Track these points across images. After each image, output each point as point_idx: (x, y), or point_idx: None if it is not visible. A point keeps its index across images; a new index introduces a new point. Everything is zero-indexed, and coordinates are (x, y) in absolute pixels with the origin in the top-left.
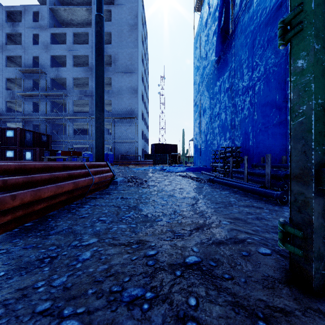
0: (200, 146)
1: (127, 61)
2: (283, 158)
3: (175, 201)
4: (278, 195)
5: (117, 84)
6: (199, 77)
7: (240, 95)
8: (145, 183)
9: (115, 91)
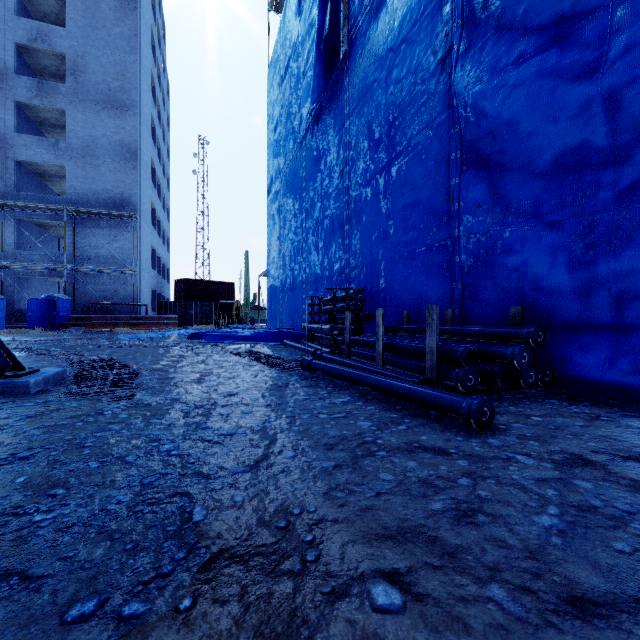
0: (282, 287)
1: (110, 80)
2: (448, 313)
3: (202, 454)
4: (473, 409)
5: (83, 130)
6: (279, 146)
7: (362, 185)
8: (132, 381)
9: (77, 145)
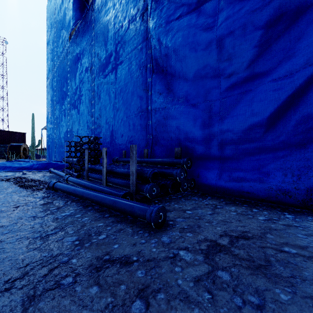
0: (55, 136)
1: None
2: (145, 151)
3: None
4: (153, 215)
5: None
6: (54, 50)
7: (101, 78)
8: None
9: None
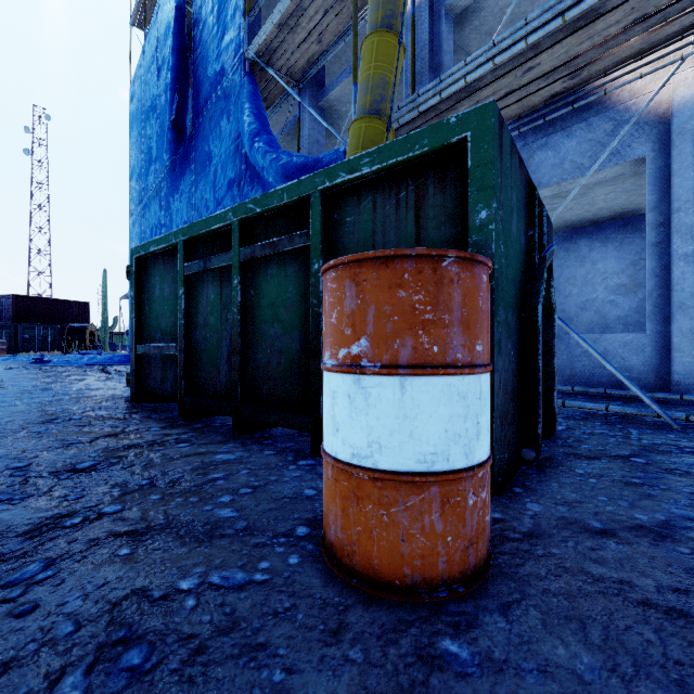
0: None
1: None
2: None
3: (65, 394)
4: None
5: None
6: (141, 173)
7: None
8: None
9: None
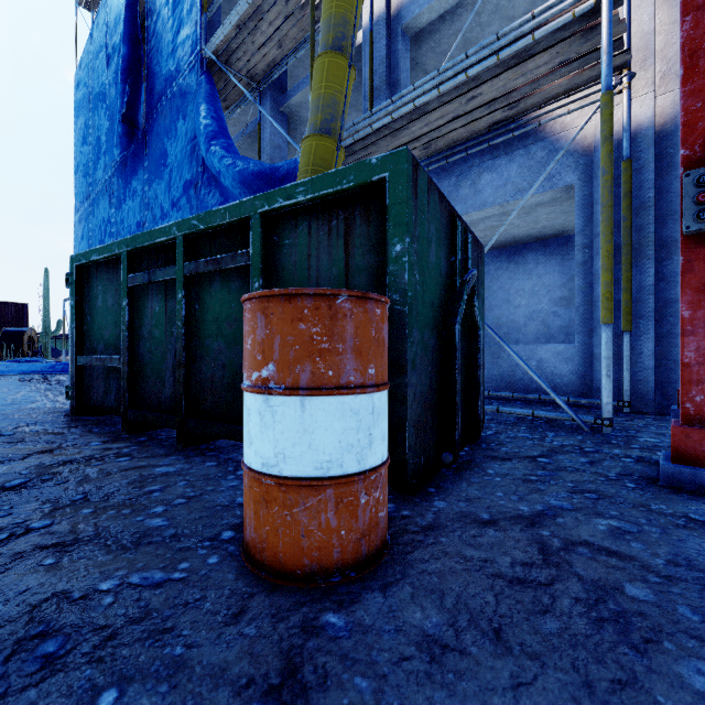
0: None
1: None
2: None
3: None
4: None
5: None
6: (88, 166)
7: None
8: None
9: None
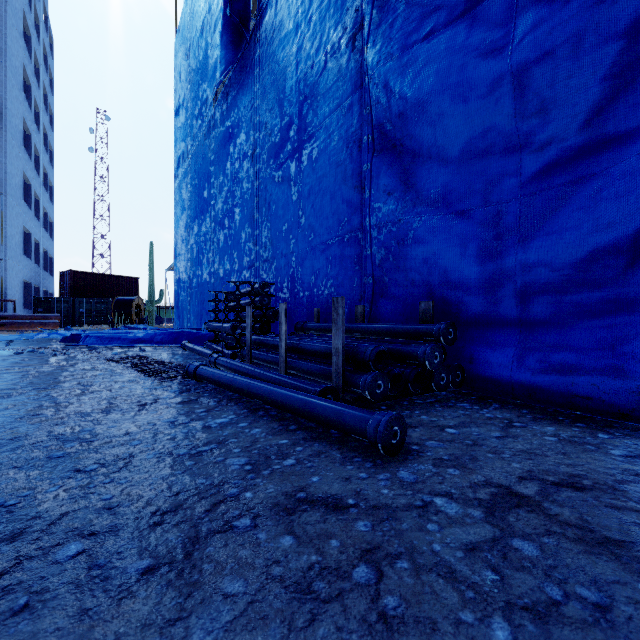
0: (190, 283)
1: None
2: (359, 310)
3: None
4: (381, 430)
5: None
6: (186, 125)
7: (273, 170)
8: None
9: None
